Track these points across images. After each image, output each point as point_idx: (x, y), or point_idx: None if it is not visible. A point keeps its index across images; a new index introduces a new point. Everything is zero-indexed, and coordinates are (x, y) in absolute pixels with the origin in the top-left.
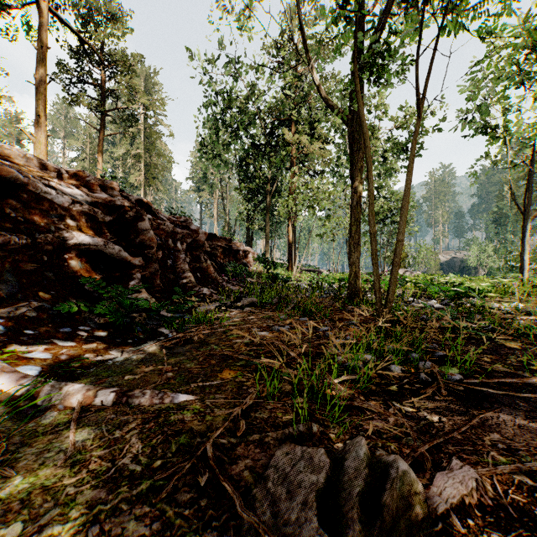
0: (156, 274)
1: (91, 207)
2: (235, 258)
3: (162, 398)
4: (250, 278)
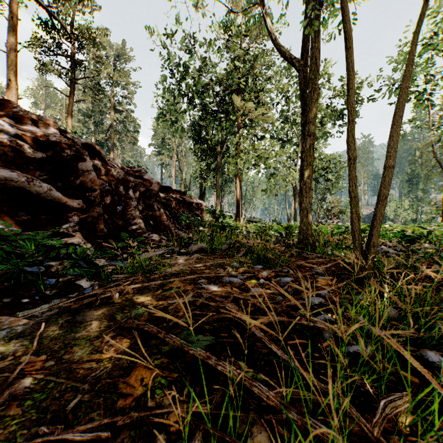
0: (99, 219)
1: (15, 139)
2: (188, 210)
3: None
4: (202, 227)
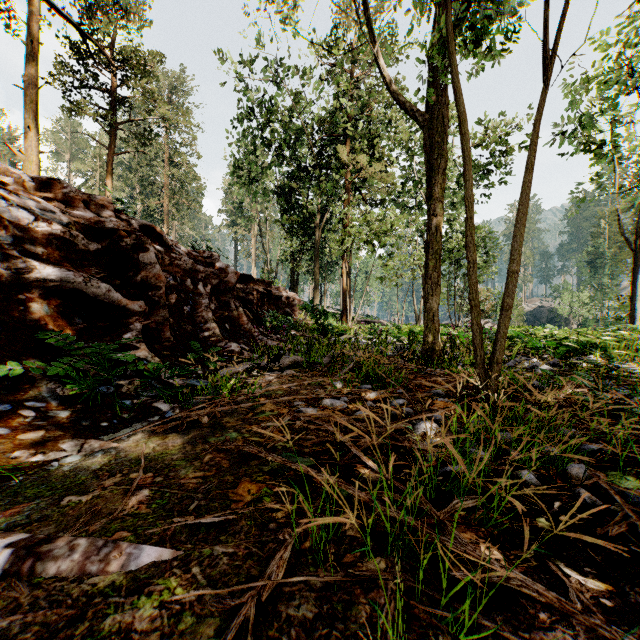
0: (165, 324)
1: (67, 229)
2: (276, 306)
3: (105, 560)
4: (295, 331)
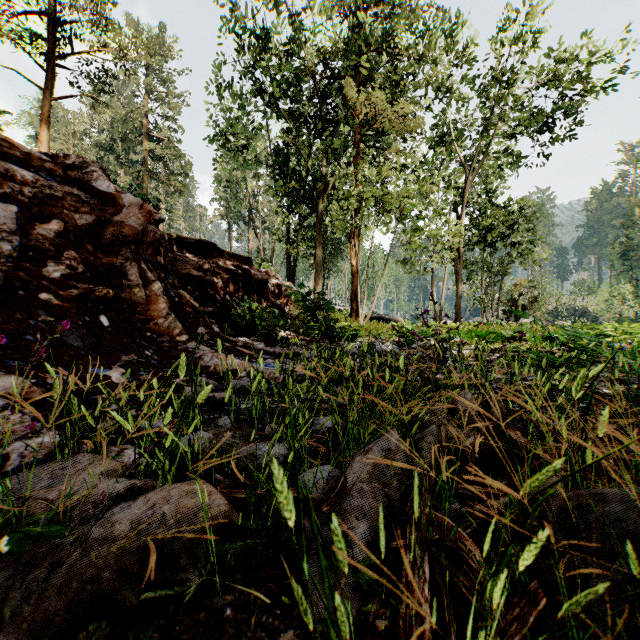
0: None
1: None
2: (258, 295)
3: None
4: (284, 332)
